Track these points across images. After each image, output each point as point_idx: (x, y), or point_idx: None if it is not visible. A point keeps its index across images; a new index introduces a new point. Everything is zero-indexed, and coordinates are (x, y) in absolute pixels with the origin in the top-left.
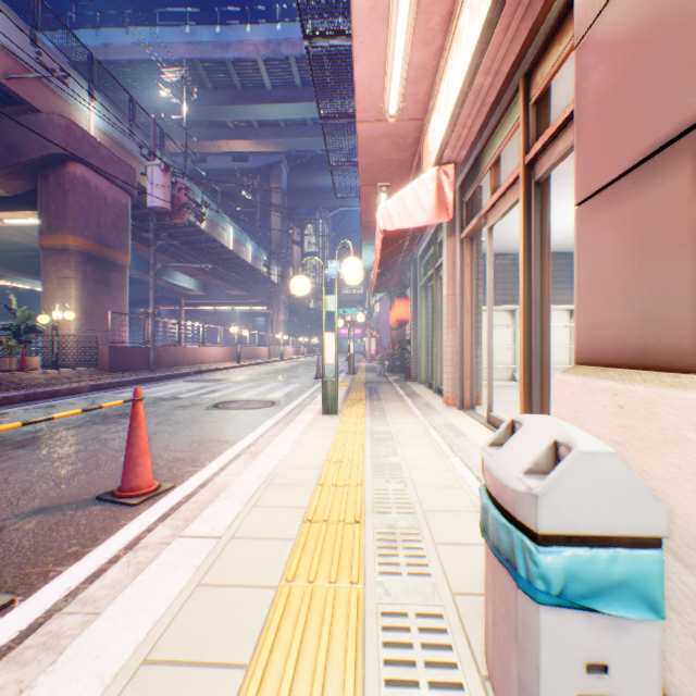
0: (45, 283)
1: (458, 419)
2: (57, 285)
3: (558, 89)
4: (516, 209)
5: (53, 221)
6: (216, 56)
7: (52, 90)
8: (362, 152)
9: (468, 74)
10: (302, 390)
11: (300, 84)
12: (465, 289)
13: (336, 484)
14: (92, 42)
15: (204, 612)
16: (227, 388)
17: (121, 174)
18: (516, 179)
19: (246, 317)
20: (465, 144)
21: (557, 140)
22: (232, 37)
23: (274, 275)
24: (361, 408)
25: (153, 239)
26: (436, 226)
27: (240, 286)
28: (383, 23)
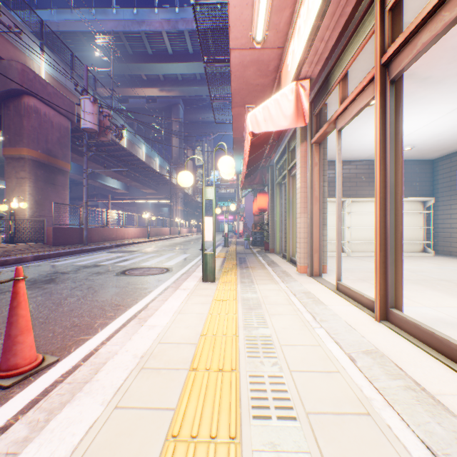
0: (7, 182)
1: (311, 285)
2: (15, 183)
3: (405, 5)
4: (349, 124)
5: (13, 137)
6: (134, 29)
7: (12, 44)
8: (234, 78)
9: None
10: (191, 259)
11: (191, 49)
12: (315, 183)
13: (210, 368)
14: (48, 18)
15: None
16: (136, 258)
17: (63, 106)
18: (368, 83)
19: (155, 207)
20: (321, 58)
21: (420, 32)
22: (145, 16)
23: (174, 179)
24: (234, 275)
25: (86, 151)
26: (289, 138)
27: (151, 187)
28: None
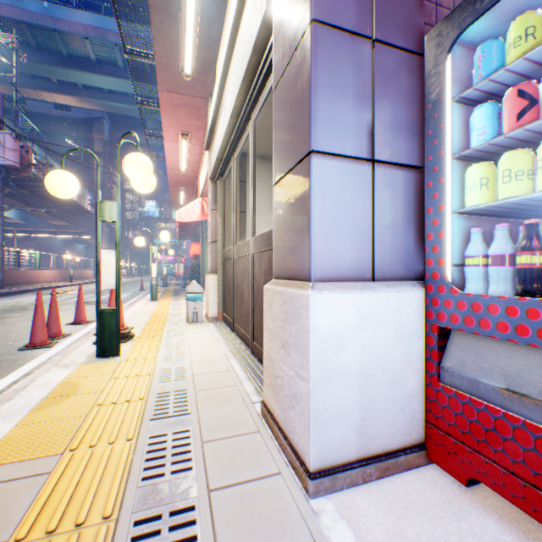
0: None
1: None
2: None
3: None
4: None
5: None
6: (45, 26)
7: None
8: (171, 177)
9: (205, 181)
10: (134, 296)
11: (123, 66)
12: None
13: (160, 312)
14: None
15: (134, 322)
16: None
17: None
18: None
19: (67, 243)
20: None
21: None
22: (60, 15)
23: None
24: (170, 298)
25: (2, 187)
26: None
27: (64, 218)
28: (177, 151)
